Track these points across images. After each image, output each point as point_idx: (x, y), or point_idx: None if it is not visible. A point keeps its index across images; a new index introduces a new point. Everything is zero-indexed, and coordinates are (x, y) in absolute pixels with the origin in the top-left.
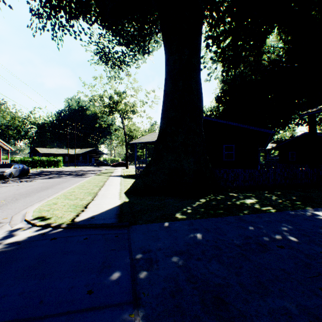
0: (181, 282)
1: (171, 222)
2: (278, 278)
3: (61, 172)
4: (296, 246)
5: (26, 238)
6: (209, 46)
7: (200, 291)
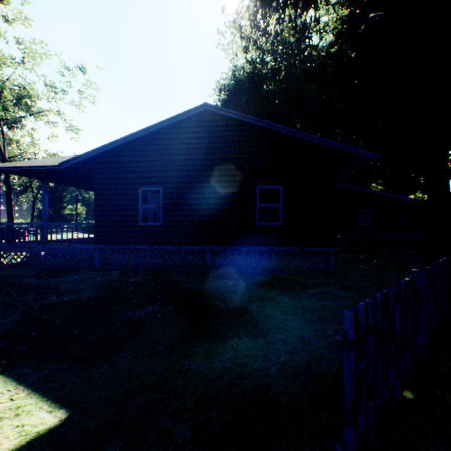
0: None
1: None
2: None
3: None
4: None
5: None
6: None
7: None
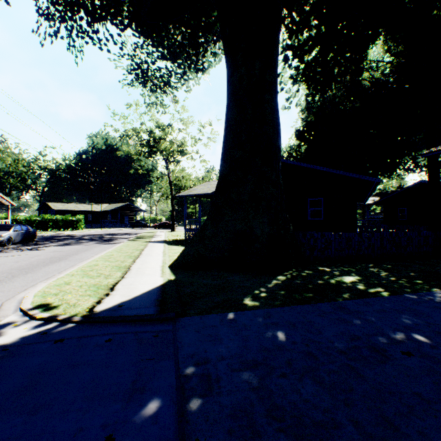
0: (259, 418)
1: (237, 312)
2: (414, 411)
3: (81, 236)
4: (430, 352)
5: (18, 339)
6: (288, 59)
7: (290, 436)
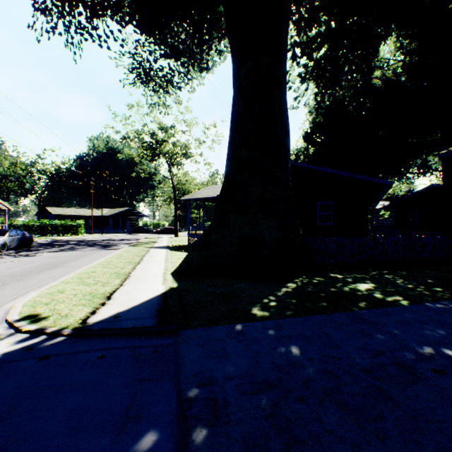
0: None
1: (245, 324)
2: None
3: (80, 241)
4: None
5: None
6: (297, 56)
7: None
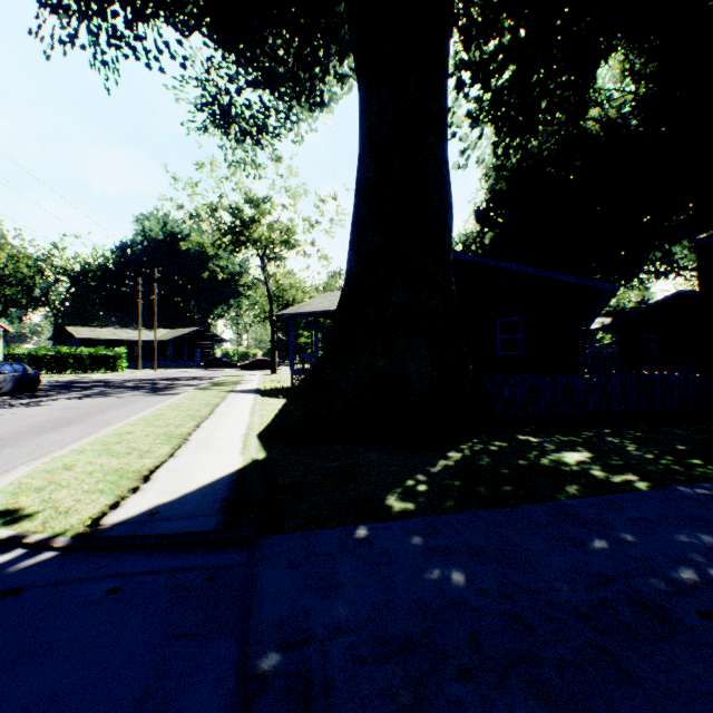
0: None
1: (374, 525)
2: None
3: (118, 382)
4: None
5: None
6: (464, 84)
7: None
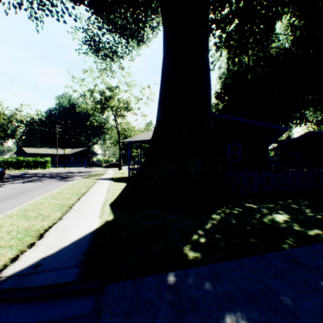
0: None
1: (179, 272)
2: None
3: (45, 174)
4: None
5: None
6: (213, 29)
7: None
